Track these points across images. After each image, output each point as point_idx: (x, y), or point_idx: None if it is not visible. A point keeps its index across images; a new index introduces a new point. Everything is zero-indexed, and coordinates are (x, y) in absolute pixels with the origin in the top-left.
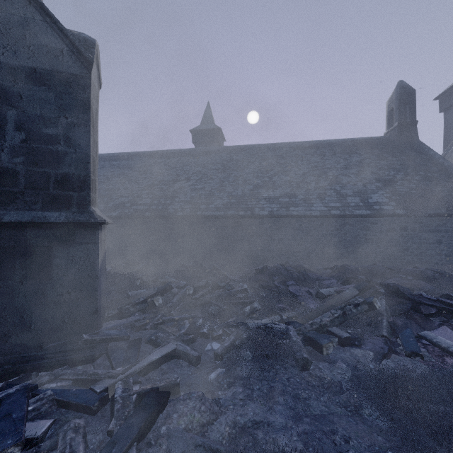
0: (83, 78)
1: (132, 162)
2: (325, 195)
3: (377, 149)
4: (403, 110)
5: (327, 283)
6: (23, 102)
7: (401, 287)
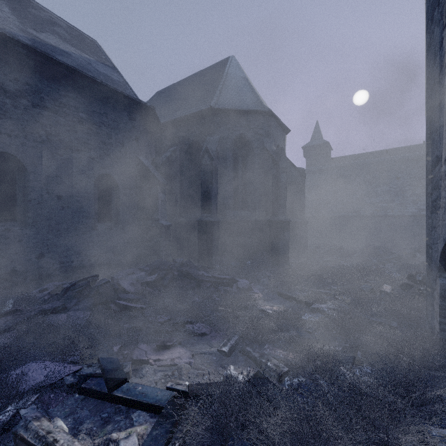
0: (303, 182)
1: None
2: (418, 201)
3: None
4: None
5: None
6: (289, 191)
7: None
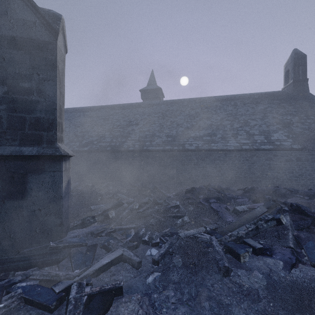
0: (51, 44)
1: (99, 112)
2: (237, 134)
3: (277, 100)
4: (297, 70)
5: (240, 201)
6: (5, 63)
7: (302, 206)
